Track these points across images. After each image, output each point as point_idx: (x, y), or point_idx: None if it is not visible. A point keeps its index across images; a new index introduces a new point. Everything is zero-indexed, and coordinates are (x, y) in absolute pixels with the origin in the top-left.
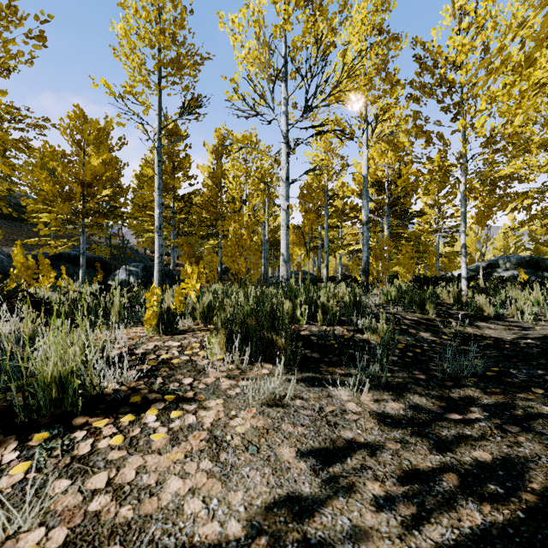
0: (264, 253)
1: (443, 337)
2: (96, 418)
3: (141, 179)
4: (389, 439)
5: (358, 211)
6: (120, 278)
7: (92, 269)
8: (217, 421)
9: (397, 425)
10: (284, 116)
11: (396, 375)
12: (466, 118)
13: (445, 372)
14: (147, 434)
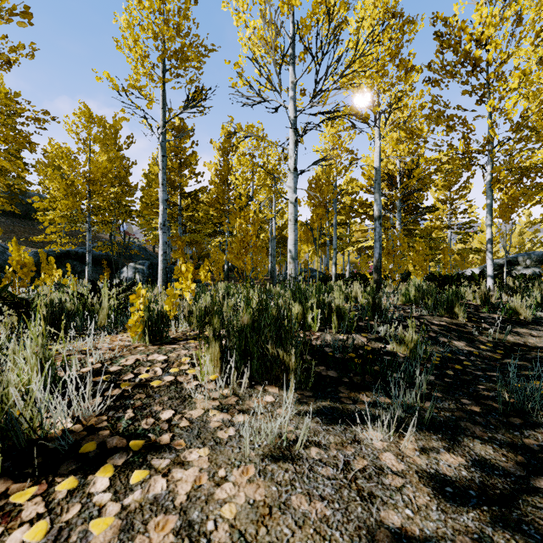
0: (271, 251)
1: (481, 347)
2: (21, 483)
3: (149, 177)
4: (459, 533)
5: (368, 206)
6: (126, 276)
7: (99, 266)
8: (197, 490)
9: (464, 499)
10: (292, 102)
11: (440, 405)
12: (495, 98)
13: (503, 400)
14: (88, 518)
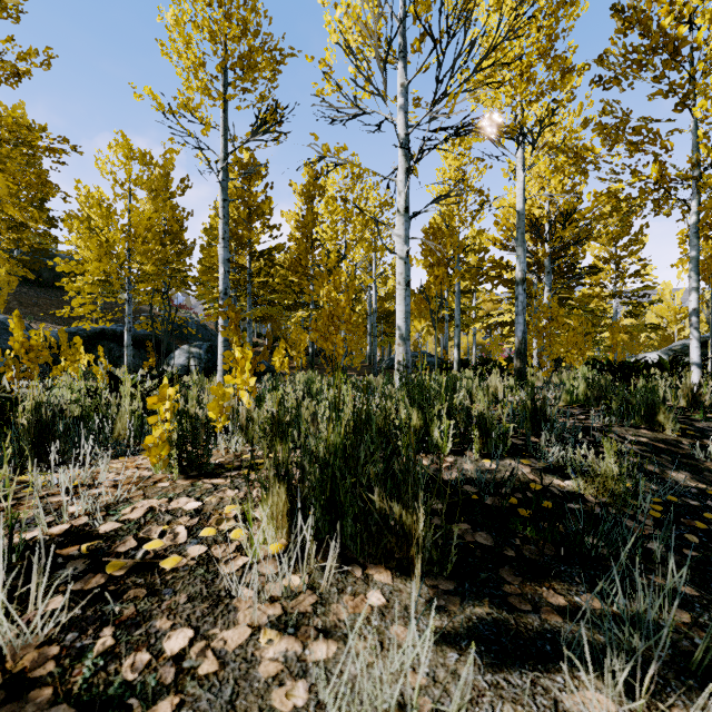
0: (370, 329)
1: None
2: None
3: (210, 232)
4: None
5: (502, 267)
6: (177, 363)
7: (143, 350)
8: None
9: None
10: (402, 113)
11: (704, 620)
12: (709, 97)
13: None
14: None
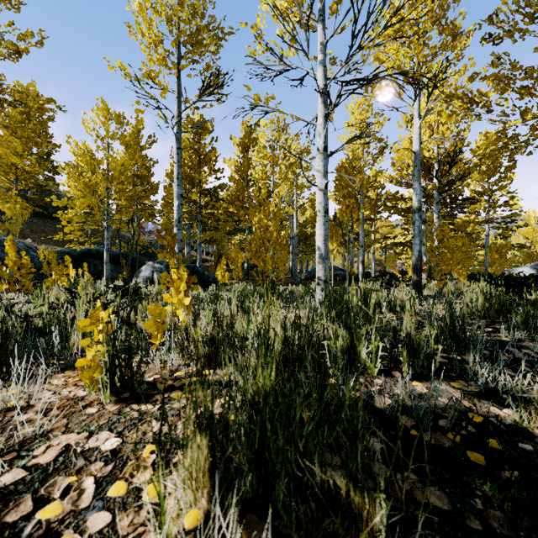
0: (292, 248)
1: None
2: None
3: (170, 176)
4: None
5: (398, 199)
6: (144, 275)
7: (120, 265)
8: None
9: None
10: (321, 67)
11: None
12: None
13: None
14: None
